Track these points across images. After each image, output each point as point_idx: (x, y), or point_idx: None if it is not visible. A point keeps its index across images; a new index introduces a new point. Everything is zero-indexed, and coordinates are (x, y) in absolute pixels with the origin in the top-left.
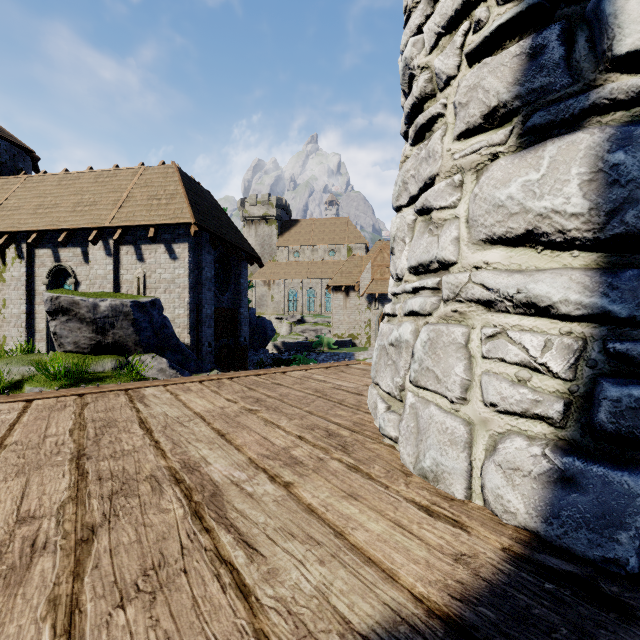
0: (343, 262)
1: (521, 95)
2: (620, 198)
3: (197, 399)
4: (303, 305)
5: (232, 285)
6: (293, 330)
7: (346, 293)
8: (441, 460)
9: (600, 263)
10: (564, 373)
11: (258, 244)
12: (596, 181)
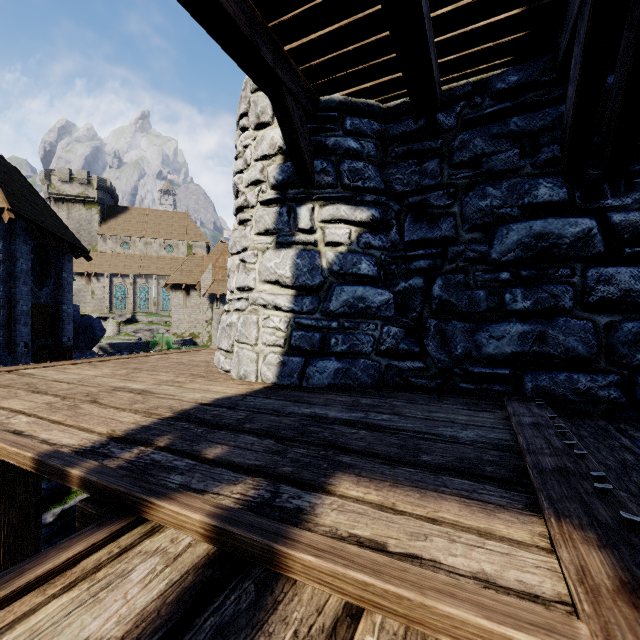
0: (182, 259)
1: (276, 229)
2: (299, 274)
3: (84, 371)
4: (134, 303)
5: (52, 279)
6: (122, 330)
7: (187, 292)
8: (247, 369)
9: (295, 294)
10: (284, 329)
11: (72, 228)
12: (294, 267)
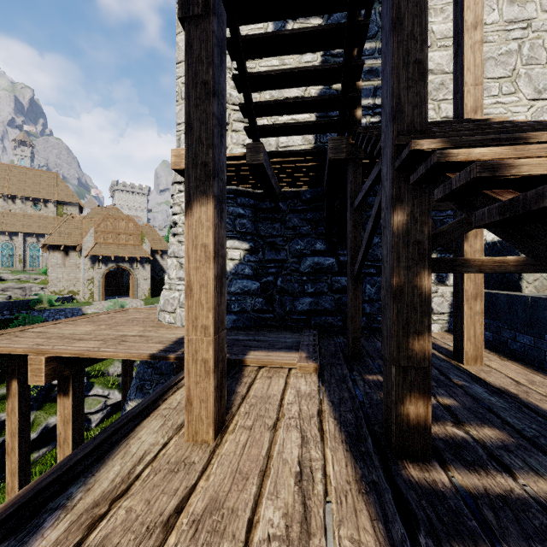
0: (52, 218)
1: None
2: None
3: (76, 328)
4: None
5: None
6: None
7: (65, 252)
8: None
9: None
10: None
11: None
12: None
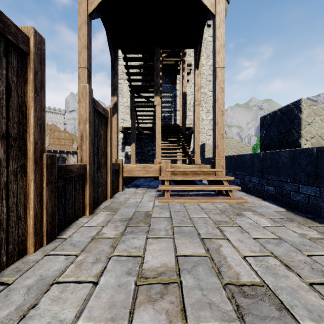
0: None
1: (122, 149)
2: (125, 155)
3: None
4: None
5: None
6: None
7: None
8: None
9: (125, 158)
10: (124, 163)
11: None
12: (125, 154)
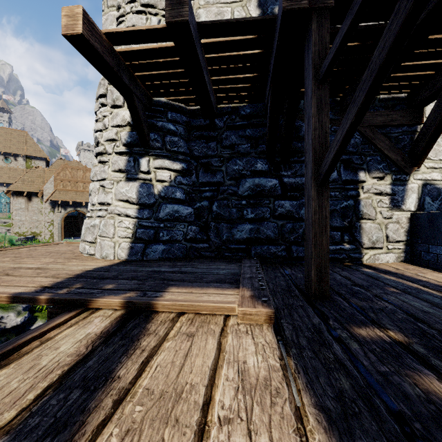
0: (21, 170)
1: (126, 169)
2: (141, 197)
3: None
4: None
5: None
6: None
7: (28, 198)
8: (108, 252)
9: (139, 208)
10: (132, 228)
11: None
12: (138, 193)
